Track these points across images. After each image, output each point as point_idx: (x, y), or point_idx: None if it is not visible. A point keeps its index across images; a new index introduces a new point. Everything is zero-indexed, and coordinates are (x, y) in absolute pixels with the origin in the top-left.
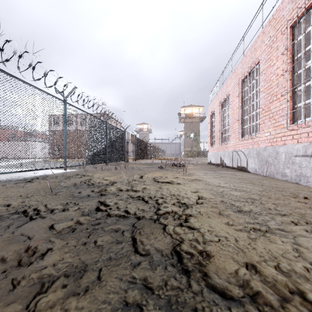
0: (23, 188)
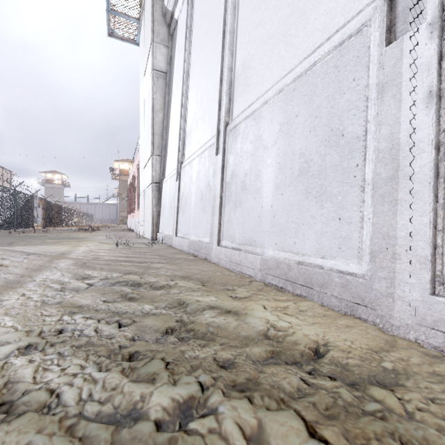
0: None
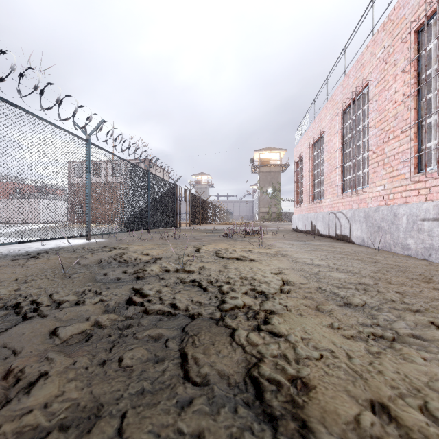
0: (22, 268)
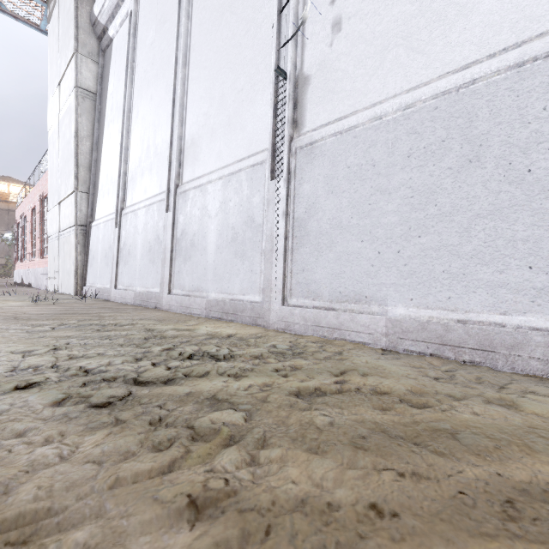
0: None
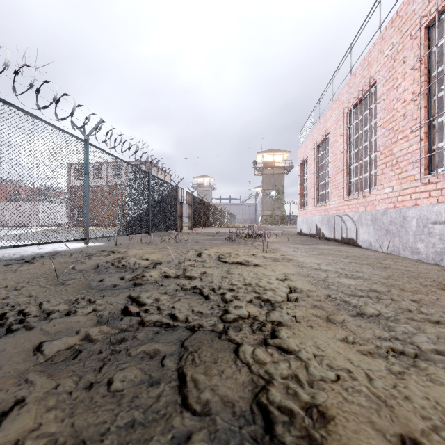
0: (14, 274)
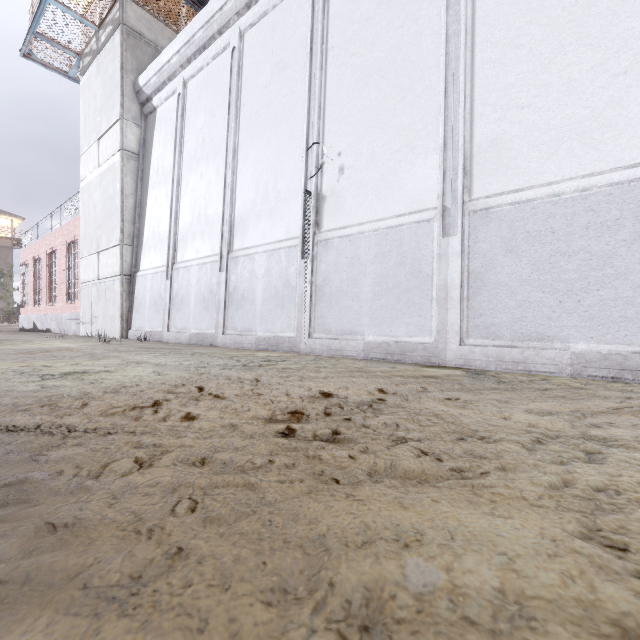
0: None
